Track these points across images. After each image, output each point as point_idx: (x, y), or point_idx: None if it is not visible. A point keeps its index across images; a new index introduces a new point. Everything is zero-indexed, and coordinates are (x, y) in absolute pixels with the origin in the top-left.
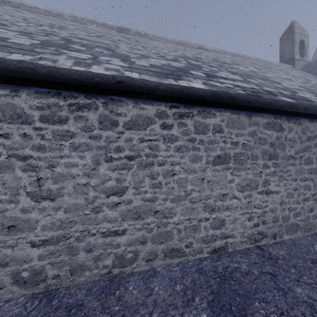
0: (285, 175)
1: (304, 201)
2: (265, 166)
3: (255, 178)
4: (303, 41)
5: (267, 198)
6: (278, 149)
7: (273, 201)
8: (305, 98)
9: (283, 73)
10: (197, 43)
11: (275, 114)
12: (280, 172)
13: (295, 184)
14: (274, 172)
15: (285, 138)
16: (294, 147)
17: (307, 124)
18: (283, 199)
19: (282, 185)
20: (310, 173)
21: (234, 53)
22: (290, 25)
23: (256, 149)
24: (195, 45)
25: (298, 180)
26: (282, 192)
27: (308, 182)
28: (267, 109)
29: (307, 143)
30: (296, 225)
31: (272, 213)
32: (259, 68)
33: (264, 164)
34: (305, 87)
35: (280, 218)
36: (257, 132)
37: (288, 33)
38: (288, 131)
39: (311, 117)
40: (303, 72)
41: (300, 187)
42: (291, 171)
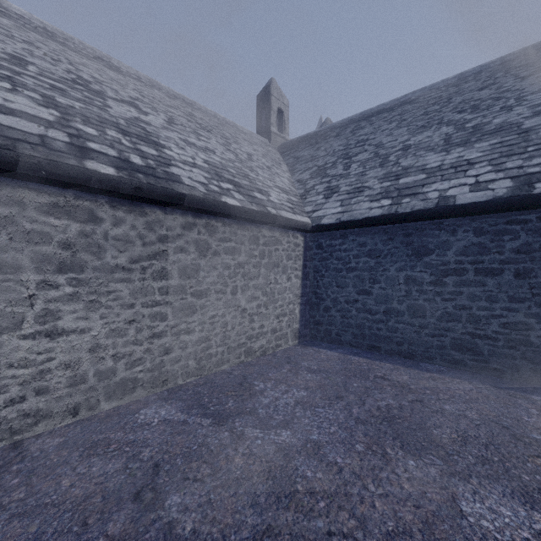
0: (105, 299)
1: (153, 338)
2: (45, 284)
3: (12, 309)
4: (282, 111)
5: (53, 345)
6: (84, 253)
7: (71, 348)
8: (172, 176)
9: (219, 142)
10: (96, 49)
11: (80, 191)
12: (91, 295)
13: (132, 313)
14: (73, 295)
15: (105, 236)
16: (129, 251)
17: (160, 215)
18: (100, 342)
19: (97, 317)
20: (166, 294)
21: (175, 93)
22: (268, 83)
23: (16, 252)
24: (90, 51)
25: (139, 306)
26: (95, 330)
27: (161, 308)
28: (38, 177)
29: (160, 246)
30: (133, 381)
31: (68, 370)
32: (178, 123)
33: (42, 280)
34: (215, 165)
35: (91, 375)
36: (19, 219)
37: (265, 93)
38: (111, 224)
39: (168, 206)
40: (276, 151)
41: (144, 317)
42: (122, 292)
